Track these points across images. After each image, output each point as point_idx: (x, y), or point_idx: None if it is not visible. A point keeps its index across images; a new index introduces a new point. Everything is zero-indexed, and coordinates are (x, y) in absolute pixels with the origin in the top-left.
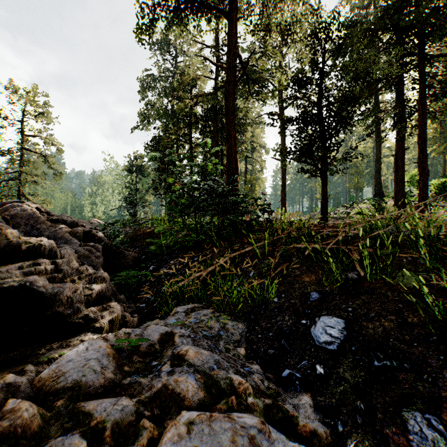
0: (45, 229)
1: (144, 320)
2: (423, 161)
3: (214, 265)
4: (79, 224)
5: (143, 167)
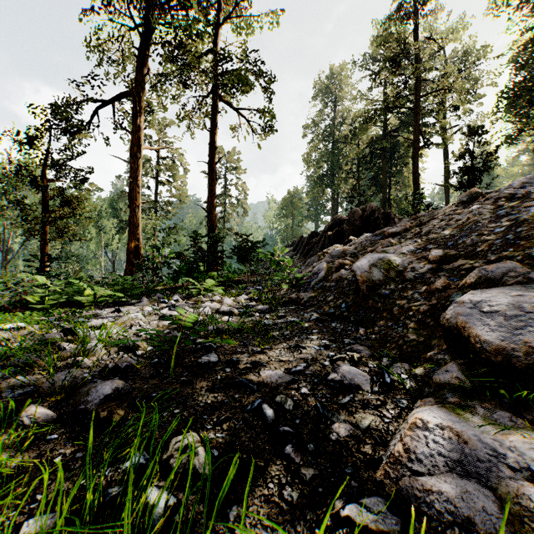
0: None
1: None
2: None
3: None
4: None
5: (299, 202)
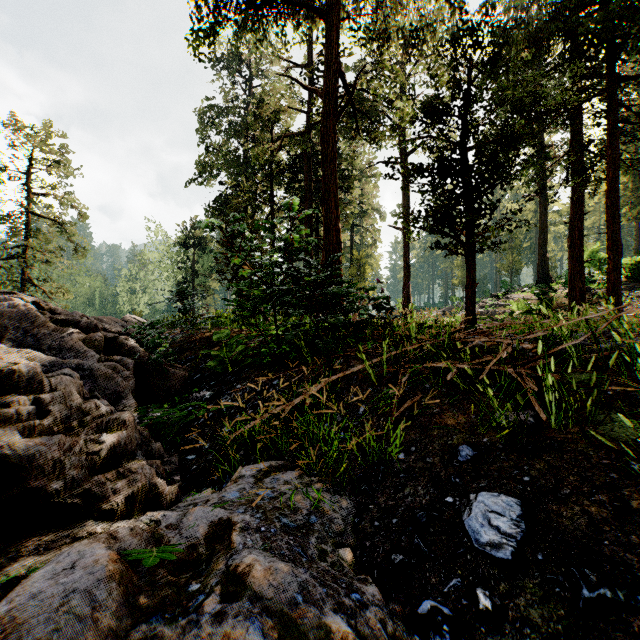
0: (46, 335)
1: (192, 484)
2: (614, 231)
3: (303, 394)
4: (100, 327)
5: (204, 240)
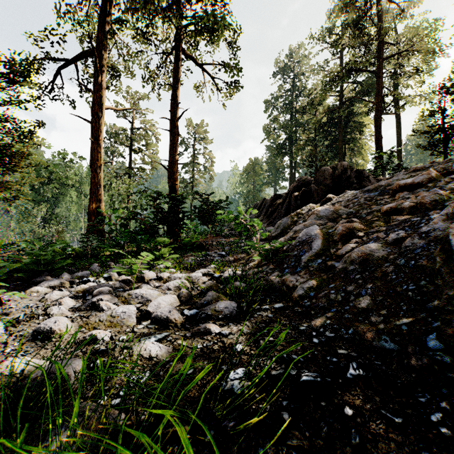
0: None
1: None
2: None
3: None
4: None
5: (260, 170)
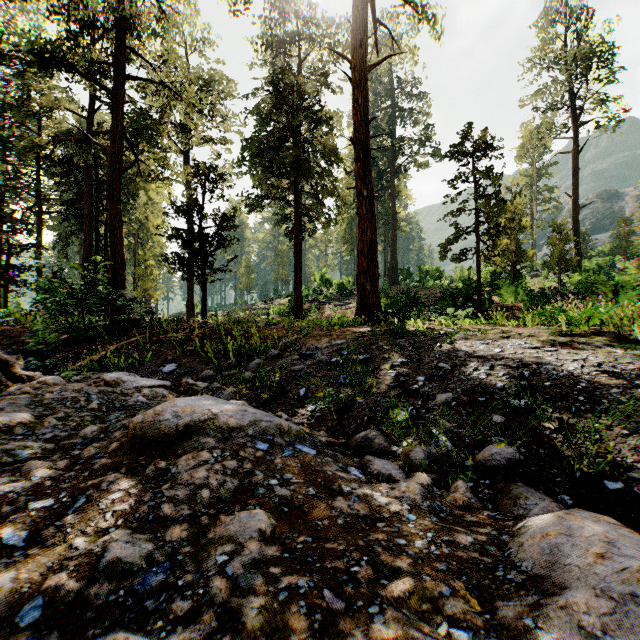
0: None
1: None
2: (297, 271)
3: (106, 350)
4: None
5: None
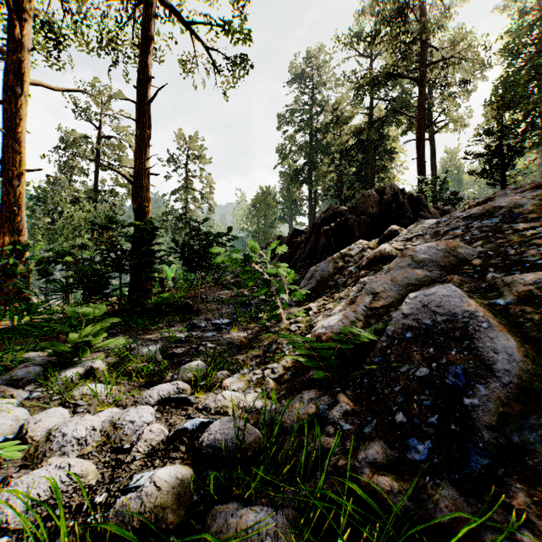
0: None
1: None
2: None
3: None
4: None
5: (273, 201)
